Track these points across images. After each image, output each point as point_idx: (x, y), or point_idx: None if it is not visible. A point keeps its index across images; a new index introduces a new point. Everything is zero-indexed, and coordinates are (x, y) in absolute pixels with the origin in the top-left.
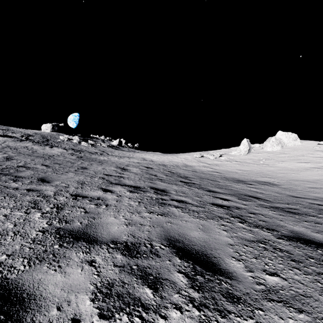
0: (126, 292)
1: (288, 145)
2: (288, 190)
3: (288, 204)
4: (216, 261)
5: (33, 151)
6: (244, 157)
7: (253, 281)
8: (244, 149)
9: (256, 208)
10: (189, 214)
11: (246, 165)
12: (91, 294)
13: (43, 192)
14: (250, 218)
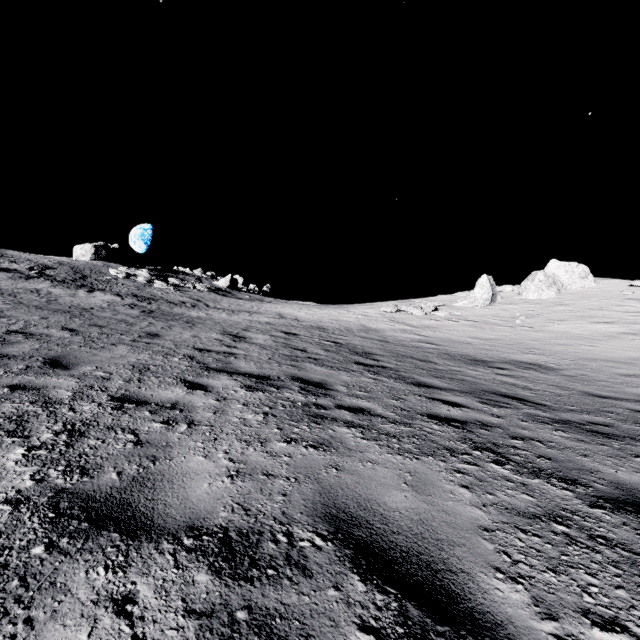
0: None
1: (571, 288)
2: (580, 380)
3: (588, 412)
4: (456, 584)
5: (49, 299)
6: (483, 312)
7: None
8: (482, 296)
9: (523, 425)
10: (379, 443)
11: (487, 328)
12: None
13: (47, 392)
14: (515, 450)
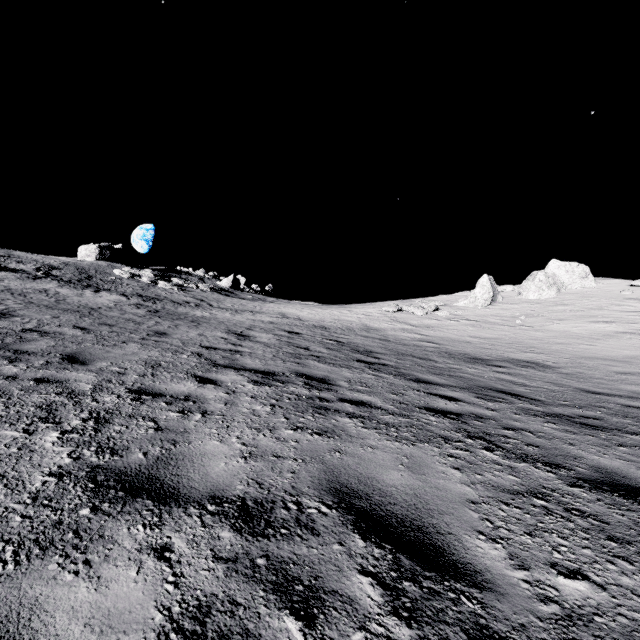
0: (241, 630)
1: (571, 288)
2: (576, 377)
3: (580, 407)
4: (443, 542)
5: (58, 299)
6: (483, 312)
7: (531, 594)
8: (482, 296)
9: (515, 417)
10: (379, 431)
11: (487, 327)
12: (155, 638)
13: (69, 385)
14: (506, 439)
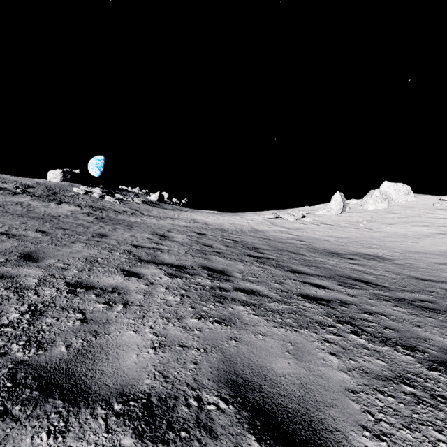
0: None
1: (398, 201)
2: (407, 267)
3: (416, 292)
4: (333, 442)
5: (28, 209)
6: (336, 218)
7: None
8: (336, 207)
9: (370, 302)
10: (267, 318)
11: (340, 229)
12: None
13: (18, 280)
14: (367, 323)
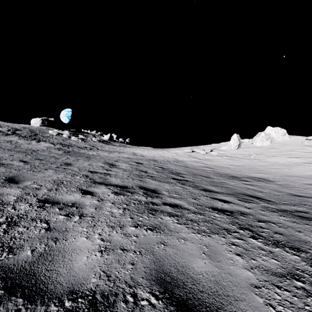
0: None
1: (277, 140)
2: (286, 187)
3: (294, 205)
4: None
5: (16, 145)
6: (234, 152)
7: None
8: (234, 144)
9: (262, 213)
10: (187, 226)
11: (237, 160)
12: None
13: (1, 197)
14: (261, 229)
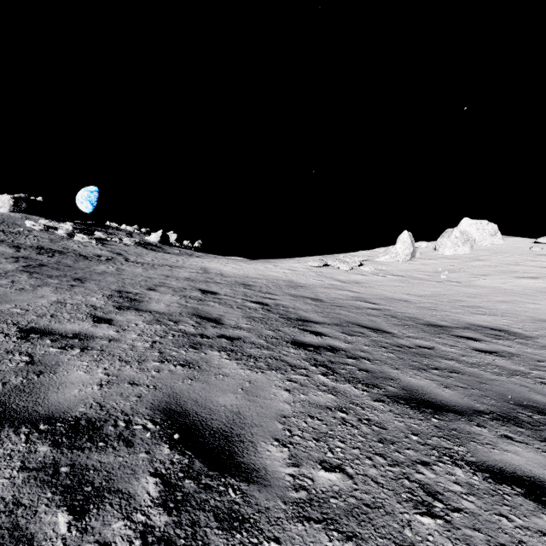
0: None
1: (482, 245)
2: None
3: None
4: None
5: None
6: (406, 267)
7: None
8: (403, 251)
9: None
10: None
11: (416, 283)
12: None
13: None
14: None
